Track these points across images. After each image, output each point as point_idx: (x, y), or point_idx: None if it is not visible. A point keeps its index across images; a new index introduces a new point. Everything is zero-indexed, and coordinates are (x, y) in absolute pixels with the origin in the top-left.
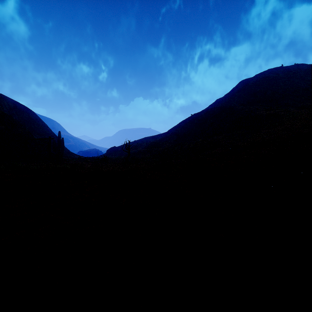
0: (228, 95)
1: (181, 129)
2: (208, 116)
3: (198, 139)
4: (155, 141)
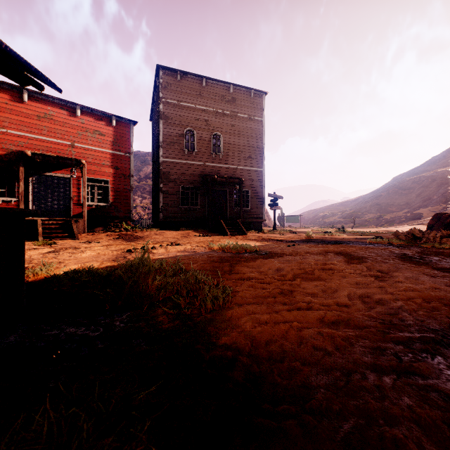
0: (449, 153)
1: (382, 199)
2: (416, 186)
3: (403, 209)
4: (353, 211)
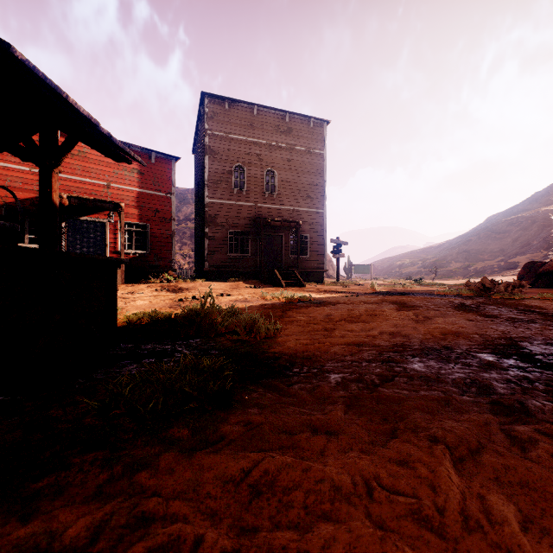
0: None
1: (472, 244)
2: (512, 228)
3: (497, 257)
4: (436, 259)
